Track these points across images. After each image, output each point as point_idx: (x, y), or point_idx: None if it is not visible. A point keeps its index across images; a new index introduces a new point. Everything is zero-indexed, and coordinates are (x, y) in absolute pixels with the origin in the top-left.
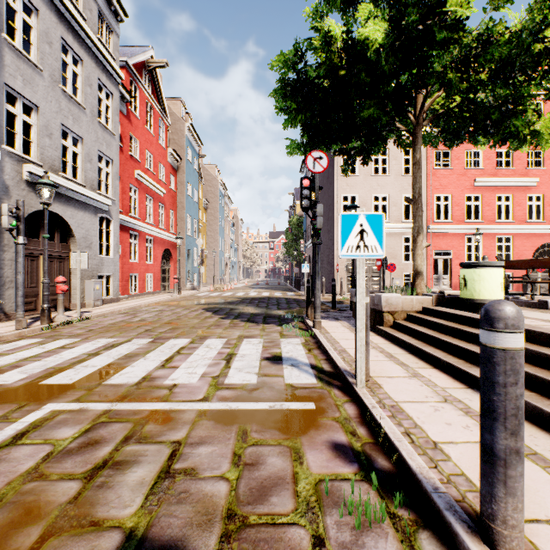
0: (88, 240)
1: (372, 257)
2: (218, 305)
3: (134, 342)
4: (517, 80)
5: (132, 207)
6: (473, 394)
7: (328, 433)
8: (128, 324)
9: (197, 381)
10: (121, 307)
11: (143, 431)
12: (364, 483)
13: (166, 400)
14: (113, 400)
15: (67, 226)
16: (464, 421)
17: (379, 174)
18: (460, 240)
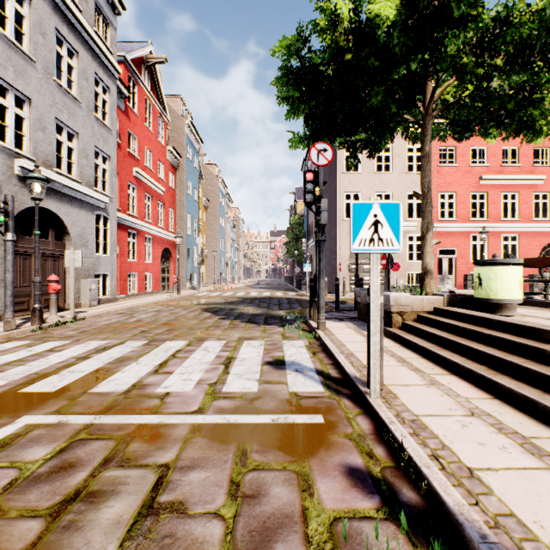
0: (83, 238)
1: (387, 251)
2: (218, 305)
3: (127, 344)
4: (536, 65)
5: (131, 205)
6: (502, 405)
7: (341, 454)
8: (123, 325)
9: (192, 388)
10: (118, 307)
11: (127, 451)
12: (390, 523)
13: (156, 411)
14: (97, 411)
15: (62, 223)
16: (499, 440)
17: (382, 171)
18: (465, 238)
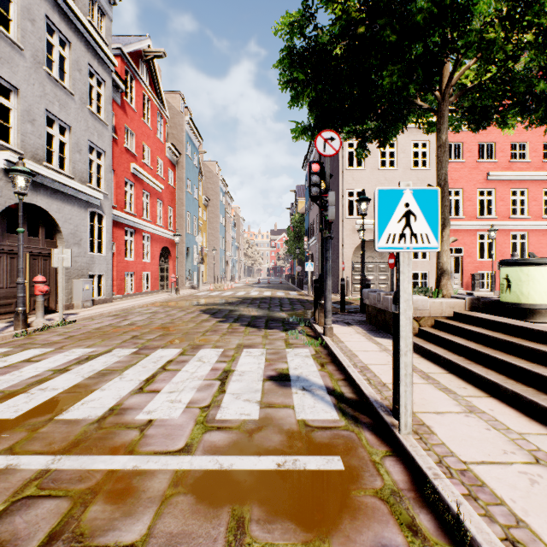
0: (76, 236)
1: (422, 250)
2: (217, 306)
3: (114, 353)
4: None
5: (128, 203)
6: None
7: (373, 527)
8: (114, 329)
9: (180, 414)
10: (112, 308)
11: (83, 520)
12: None
13: (132, 450)
14: (59, 449)
15: (53, 221)
16: None
17: (386, 167)
18: (472, 237)
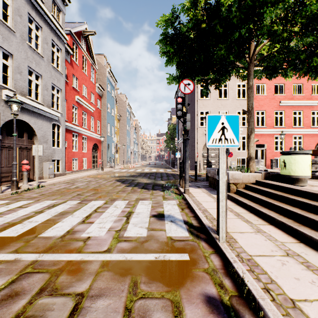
0: (45, 137)
1: (230, 147)
2: (125, 177)
3: (68, 203)
4: None
5: (74, 118)
6: (306, 248)
7: (201, 285)
8: (67, 190)
9: (104, 234)
10: (65, 178)
11: (56, 282)
12: None
13: (80, 251)
14: (41, 251)
15: (32, 129)
16: (309, 276)
17: (222, 98)
18: (271, 138)
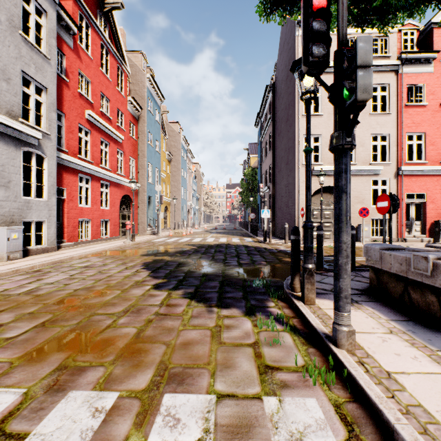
0: (2, 177)
1: None
2: (166, 257)
3: None
4: None
5: (83, 149)
6: None
7: None
8: None
9: None
10: (42, 261)
11: None
12: None
13: None
14: None
15: None
16: None
17: None
18: (435, 182)
